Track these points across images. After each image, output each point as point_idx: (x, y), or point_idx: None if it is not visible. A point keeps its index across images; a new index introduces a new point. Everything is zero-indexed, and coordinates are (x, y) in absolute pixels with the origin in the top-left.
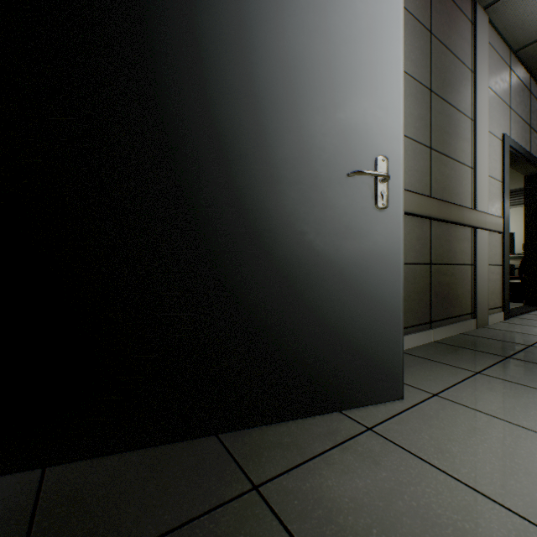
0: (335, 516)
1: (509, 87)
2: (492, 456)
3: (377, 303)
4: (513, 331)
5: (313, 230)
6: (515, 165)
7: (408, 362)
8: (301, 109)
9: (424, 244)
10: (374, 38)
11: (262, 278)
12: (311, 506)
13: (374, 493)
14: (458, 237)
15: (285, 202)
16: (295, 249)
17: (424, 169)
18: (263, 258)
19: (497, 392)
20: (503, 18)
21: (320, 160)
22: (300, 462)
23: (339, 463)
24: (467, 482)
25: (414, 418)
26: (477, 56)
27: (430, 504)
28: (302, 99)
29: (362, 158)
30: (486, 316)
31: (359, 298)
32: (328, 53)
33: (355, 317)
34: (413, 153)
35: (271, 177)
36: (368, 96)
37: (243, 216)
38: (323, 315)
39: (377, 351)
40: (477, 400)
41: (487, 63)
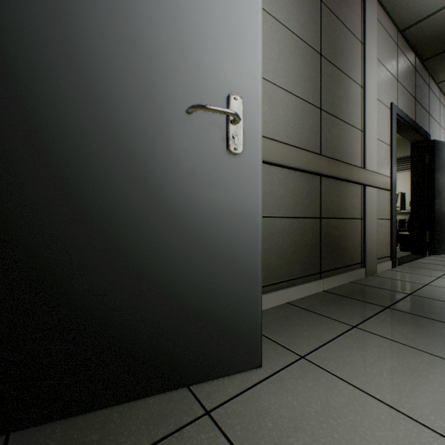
0: None
1: (397, 62)
2: None
3: (230, 261)
4: (398, 279)
5: (144, 175)
6: (403, 132)
7: (290, 315)
8: (127, 29)
9: (314, 199)
10: None
11: (69, 234)
12: None
13: None
14: (348, 193)
15: (104, 140)
16: (119, 198)
17: (314, 128)
18: (71, 209)
19: (367, 351)
20: None
21: (153, 93)
22: None
23: None
24: None
25: (267, 393)
26: (366, 29)
27: None
28: (128, 17)
29: (210, 94)
30: (375, 265)
31: (206, 255)
32: None
33: (201, 278)
34: (302, 111)
35: (83, 108)
36: (218, 25)
37: (40, 154)
38: (158, 276)
39: (230, 315)
40: (344, 364)
41: (375, 37)
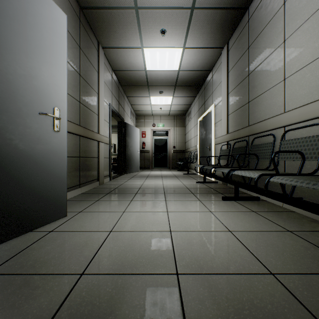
0: (39, 260)
1: (112, 84)
2: (98, 222)
3: (55, 175)
4: (112, 184)
5: (18, 138)
6: (114, 116)
7: (69, 204)
8: (10, 72)
9: (77, 147)
10: (53, 52)
11: None
12: (26, 263)
13: (56, 247)
14: (92, 145)
15: None
16: (6, 148)
17: (77, 111)
18: None
19: (103, 204)
20: (109, 56)
21: (22, 102)
22: (15, 255)
23: (37, 246)
24: (89, 230)
25: (72, 221)
26: (100, 67)
27: (77, 240)
28: (11, 67)
29: (47, 106)
30: (103, 180)
31: (45, 173)
32: (28, 49)
33: (43, 182)
34: (72, 102)
35: None
36: (50, 78)
37: None
38: (24, 182)
39: (55, 197)
40: (96, 209)
41: (103, 71)
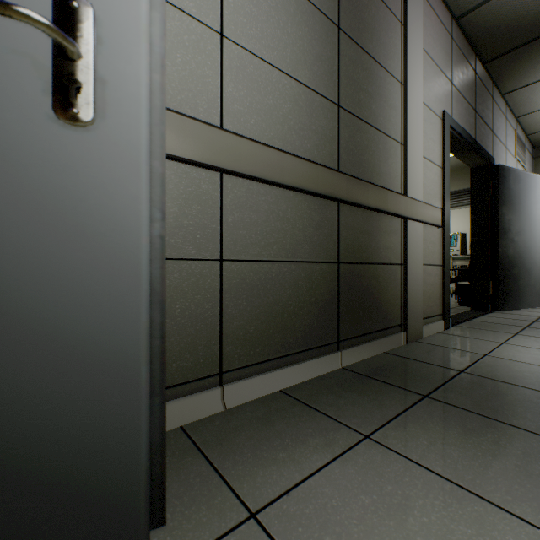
0: None
1: (451, 59)
2: None
3: (66, 348)
4: (449, 347)
5: None
6: (460, 154)
7: (273, 416)
8: None
9: (329, 235)
10: None
11: None
12: None
13: None
14: (382, 228)
15: None
16: None
17: (327, 131)
18: None
19: (374, 495)
20: None
21: None
22: None
23: None
24: None
25: None
26: (407, 5)
27: None
28: None
29: None
30: (420, 327)
31: None
32: None
33: None
34: (308, 106)
35: None
36: None
37: None
38: None
39: (66, 462)
40: (322, 531)
41: (421, 19)
